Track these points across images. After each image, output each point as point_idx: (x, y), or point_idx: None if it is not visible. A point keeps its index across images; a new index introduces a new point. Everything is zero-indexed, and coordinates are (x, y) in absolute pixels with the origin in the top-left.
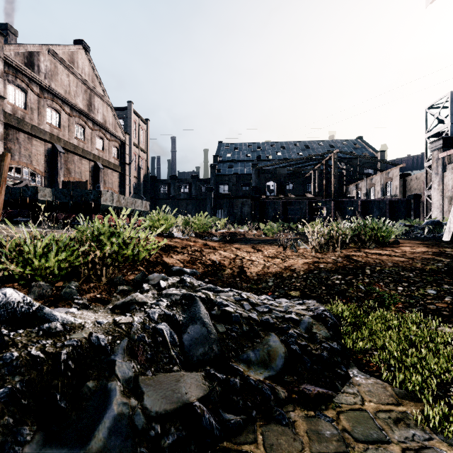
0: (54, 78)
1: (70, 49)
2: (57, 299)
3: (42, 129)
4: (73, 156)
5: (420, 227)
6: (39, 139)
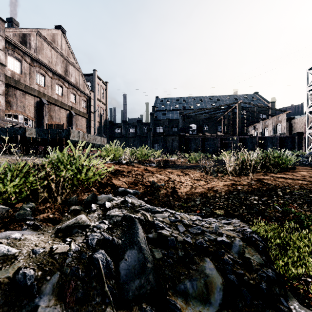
0: (41, 52)
1: (52, 32)
2: (10, 221)
3: (32, 88)
4: (54, 107)
5: (305, 156)
6: (30, 95)
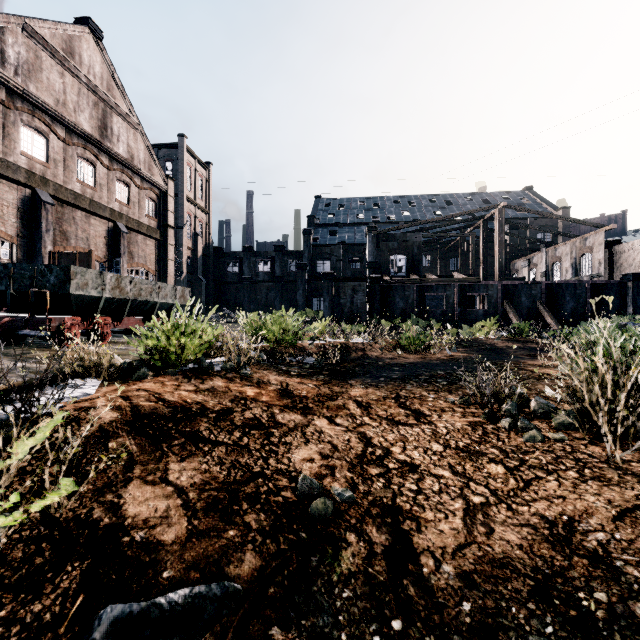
0: (35, 77)
1: (66, 30)
2: None
3: (10, 163)
4: (74, 212)
5: None
6: (5, 180)
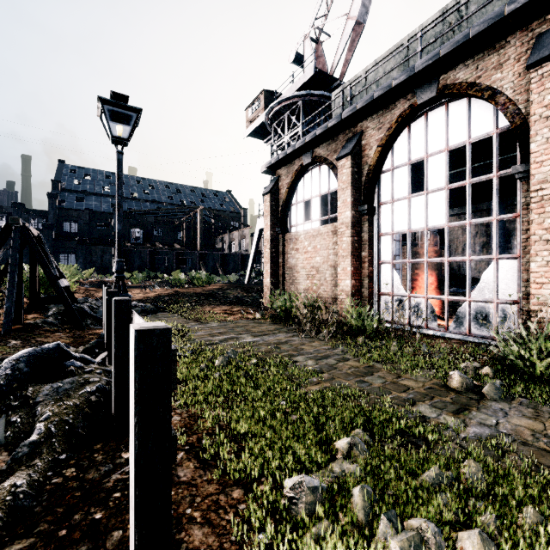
0: None
1: None
2: None
3: None
4: None
5: None
6: None
